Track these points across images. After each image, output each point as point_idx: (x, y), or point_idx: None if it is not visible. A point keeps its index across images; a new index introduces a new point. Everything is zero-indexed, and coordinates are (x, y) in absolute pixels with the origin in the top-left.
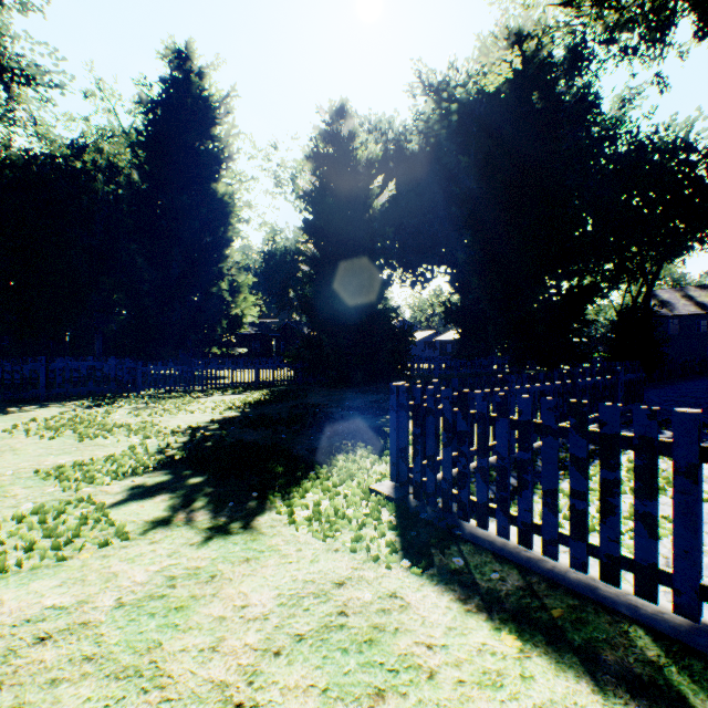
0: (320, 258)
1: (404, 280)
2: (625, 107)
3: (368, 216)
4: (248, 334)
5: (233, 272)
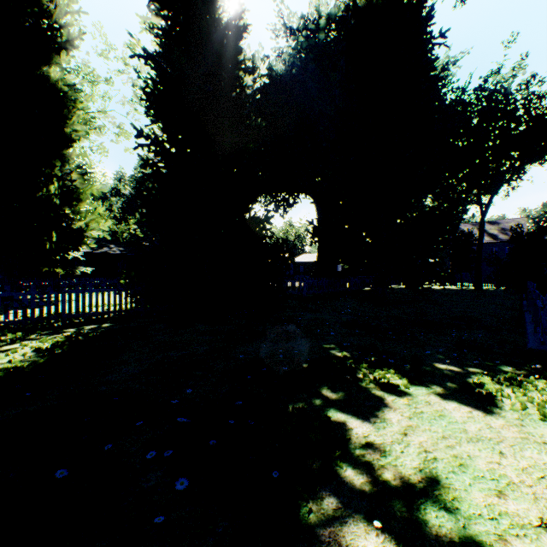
0: (167, 140)
1: (268, 203)
2: (448, 70)
3: (235, 94)
4: (113, 254)
5: (76, 179)
